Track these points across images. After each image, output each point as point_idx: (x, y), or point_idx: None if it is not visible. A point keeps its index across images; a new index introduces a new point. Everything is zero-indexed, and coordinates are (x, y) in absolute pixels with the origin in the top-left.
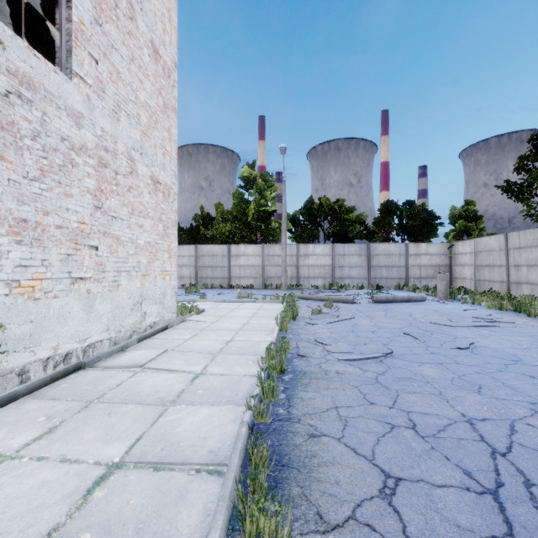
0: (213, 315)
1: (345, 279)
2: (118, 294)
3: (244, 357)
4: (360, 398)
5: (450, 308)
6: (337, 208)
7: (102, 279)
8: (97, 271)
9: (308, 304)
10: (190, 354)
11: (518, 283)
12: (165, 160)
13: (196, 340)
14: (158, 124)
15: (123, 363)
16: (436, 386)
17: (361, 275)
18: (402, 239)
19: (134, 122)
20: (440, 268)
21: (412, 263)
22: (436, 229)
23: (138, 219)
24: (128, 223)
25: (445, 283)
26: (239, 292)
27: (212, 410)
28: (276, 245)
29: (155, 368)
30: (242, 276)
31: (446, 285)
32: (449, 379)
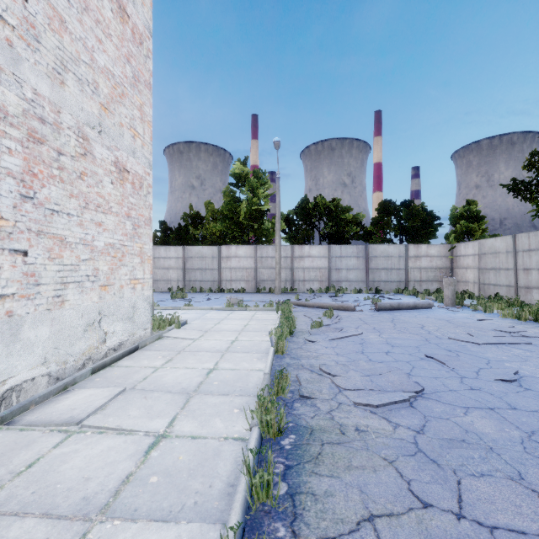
0: (197, 329)
1: (343, 282)
2: (62, 313)
3: (228, 400)
4: (404, 492)
5: (463, 318)
6: (333, 208)
7: (36, 295)
8: (25, 284)
9: (305, 313)
10: (155, 395)
11: (527, 288)
12: (135, 143)
13: (169, 368)
14: (125, 99)
15: (56, 416)
16: (507, 458)
17: (359, 278)
18: (400, 240)
19: (88, 90)
20: (440, 271)
21: (412, 265)
22: (436, 230)
23: (95, 215)
24: (78, 219)
25: (452, 288)
26: (228, 299)
27: (163, 538)
28: (270, 247)
29: (98, 426)
30: (233, 280)
31: (454, 290)
32: (518, 442)
